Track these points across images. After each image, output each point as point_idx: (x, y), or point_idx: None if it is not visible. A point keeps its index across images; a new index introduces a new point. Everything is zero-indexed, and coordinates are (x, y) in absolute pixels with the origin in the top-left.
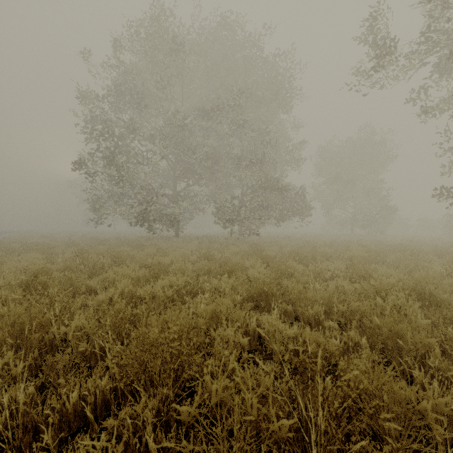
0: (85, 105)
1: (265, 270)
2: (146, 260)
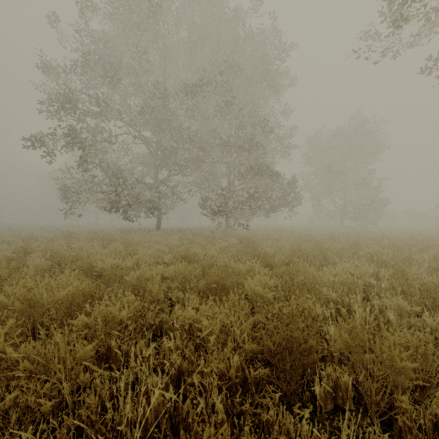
0: (49, 77)
1: (271, 281)
2: (97, 263)
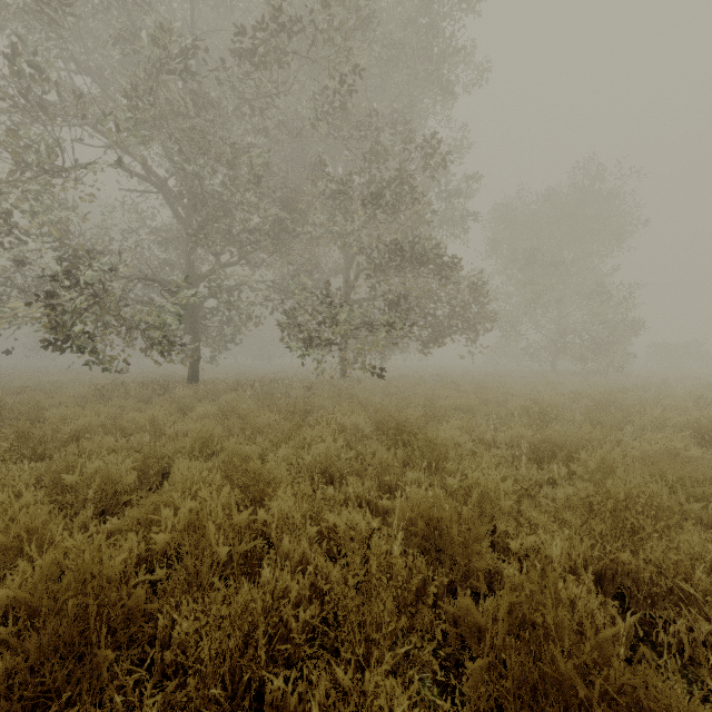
0: None
1: None
2: None
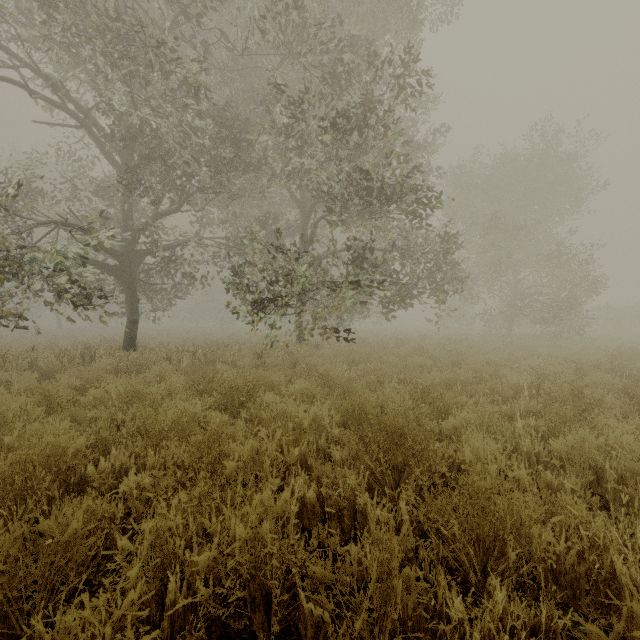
0: None
1: None
2: None
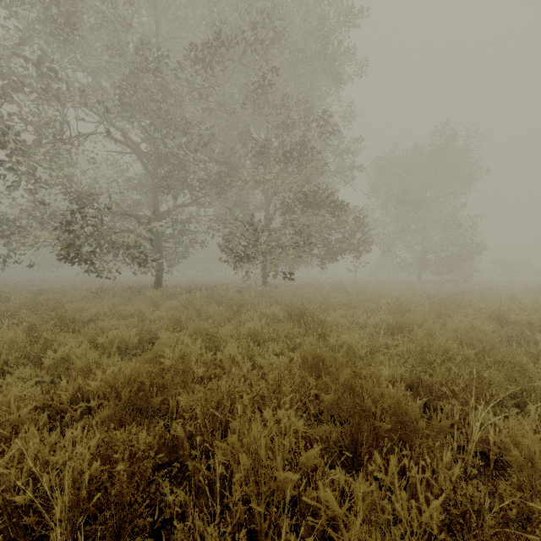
0: None
1: None
2: None
